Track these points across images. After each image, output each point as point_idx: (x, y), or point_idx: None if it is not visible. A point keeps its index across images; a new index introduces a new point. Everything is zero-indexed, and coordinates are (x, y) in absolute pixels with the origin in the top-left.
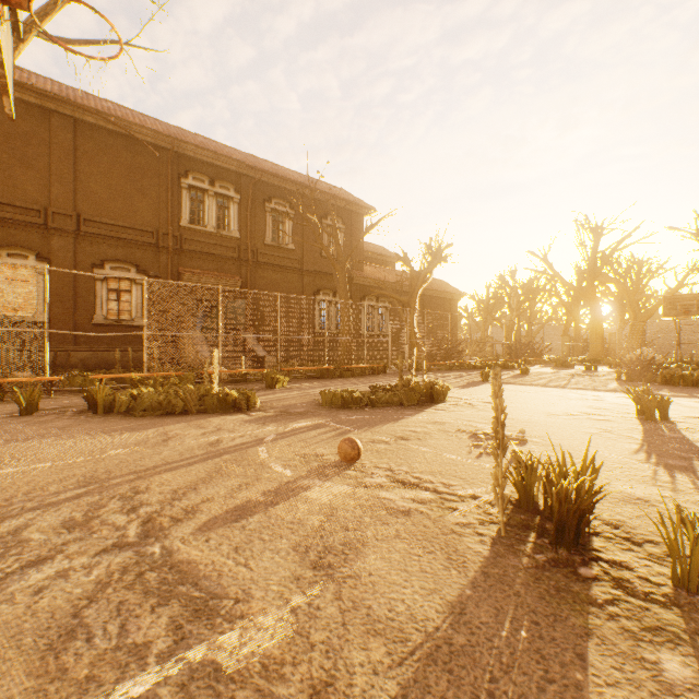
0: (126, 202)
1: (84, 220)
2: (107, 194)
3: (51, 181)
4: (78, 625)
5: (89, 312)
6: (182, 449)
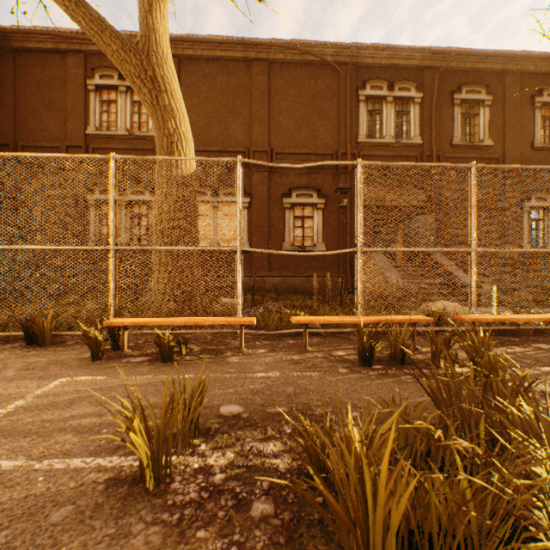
0: (308, 129)
1: (275, 154)
2: (293, 126)
3: (252, 124)
4: None
5: (278, 240)
6: None
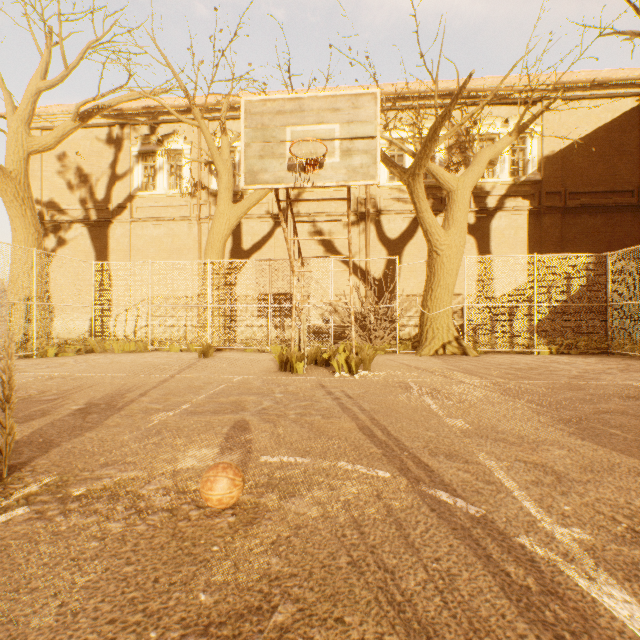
0: None
1: None
2: None
3: None
4: (224, 404)
5: None
6: (435, 439)
